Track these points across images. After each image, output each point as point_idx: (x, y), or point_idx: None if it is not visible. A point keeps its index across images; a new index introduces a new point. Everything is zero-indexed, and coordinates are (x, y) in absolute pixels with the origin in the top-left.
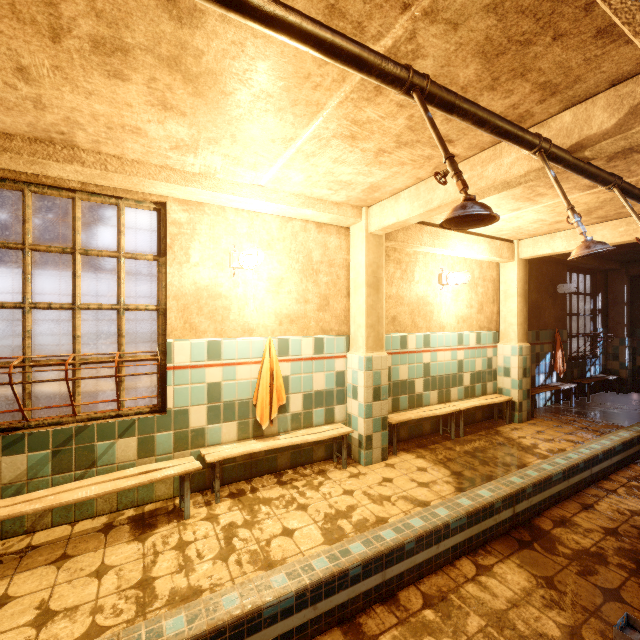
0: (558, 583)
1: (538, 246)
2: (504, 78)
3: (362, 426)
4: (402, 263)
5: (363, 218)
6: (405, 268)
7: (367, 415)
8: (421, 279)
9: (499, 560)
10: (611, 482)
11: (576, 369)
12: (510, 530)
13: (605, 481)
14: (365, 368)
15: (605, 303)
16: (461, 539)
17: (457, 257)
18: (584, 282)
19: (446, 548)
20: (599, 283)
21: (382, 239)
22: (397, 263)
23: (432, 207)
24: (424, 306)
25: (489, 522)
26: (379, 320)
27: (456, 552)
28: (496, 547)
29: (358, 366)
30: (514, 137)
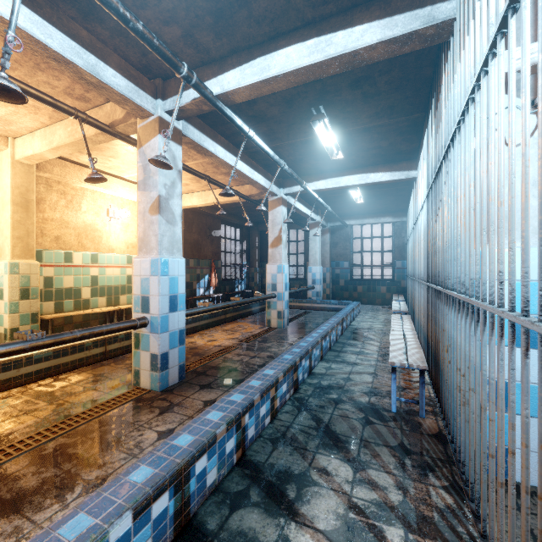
0: (107, 374)
1: (185, 200)
2: (44, 66)
3: (7, 321)
4: (67, 195)
5: (9, 146)
6: (71, 199)
7: (12, 311)
8: (89, 210)
9: (77, 374)
10: (196, 334)
11: (228, 286)
12: (103, 361)
13: (193, 334)
14: (10, 272)
15: (249, 247)
16: (47, 366)
17: (127, 199)
18: (235, 232)
19: (29, 372)
20: (245, 234)
21: (33, 168)
22: (62, 194)
23: (53, 146)
24: (92, 232)
25: (79, 355)
26: (29, 234)
27: (41, 375)
28: (82, 369)
29: (4, 271)
30: (49, 103)
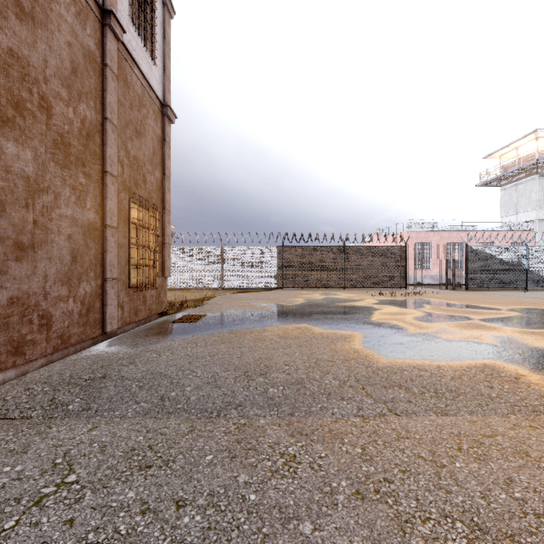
0: None
1: None
2: None
3: None
4: None
5: None
6: None
7: None
8: None
9: None
10: None
11: None
12: None
13: None
14: None
15: None
16: None
17: None
18: None
19: None
20: None
21: None
22: None
23: None
24: None
25: None
26: None
27: None
28: None
29: None
30: None
